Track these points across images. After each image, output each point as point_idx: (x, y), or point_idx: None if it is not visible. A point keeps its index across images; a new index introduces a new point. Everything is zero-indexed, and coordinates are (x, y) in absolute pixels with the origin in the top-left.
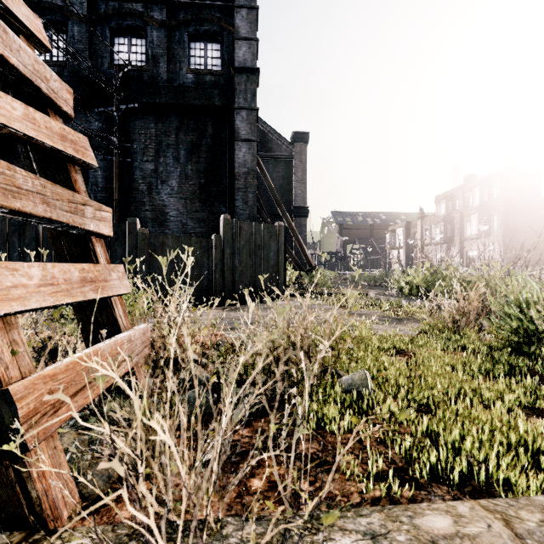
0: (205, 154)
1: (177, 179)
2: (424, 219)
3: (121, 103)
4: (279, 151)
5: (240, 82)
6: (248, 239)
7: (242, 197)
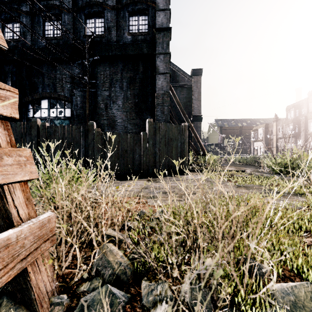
0: (138, 84)
1: (121, 100)
2: (278, 122)
3: (90, 57)
4: (183, 82)
5: (159, 37)
6: (164, 134)
7: (160, 109)
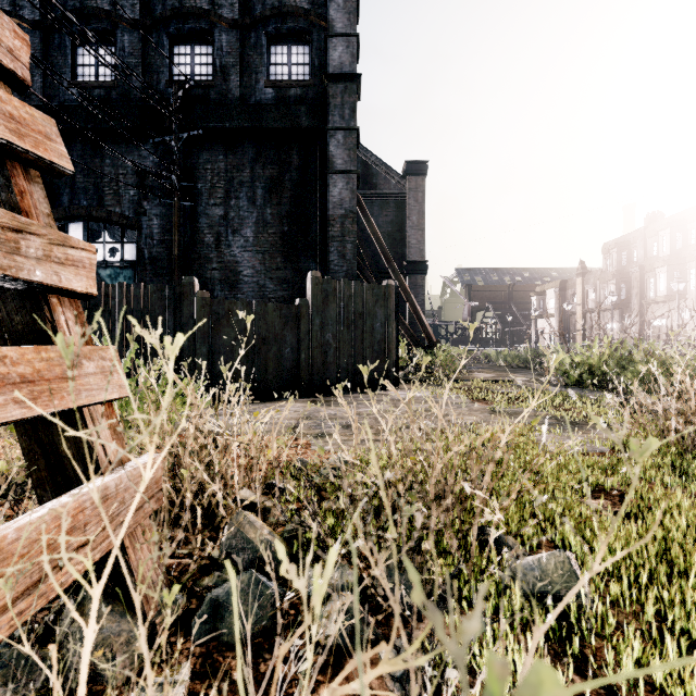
0: (288, 193)
1: (252, 227)
2: (586, 276)
3: (182, 130)
4: (387, 188)
5: (334, 94)
6: (345, 304)
7: (338, 249)
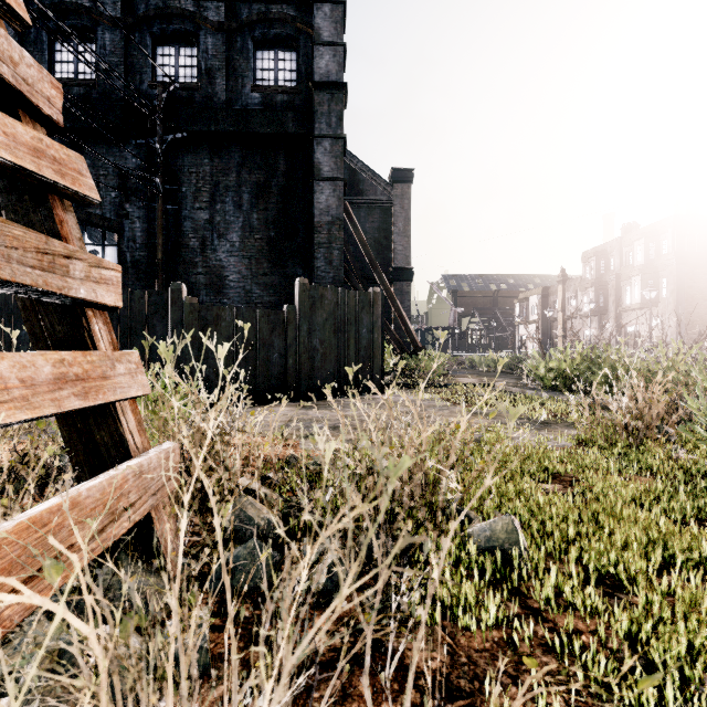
0: (275, 198)
1: (238, 232)
2: (567, 284)
3: (166, 132)
4: (373, 195)
5: (321, 102)
6: (332, 311)
7: (325, 255)
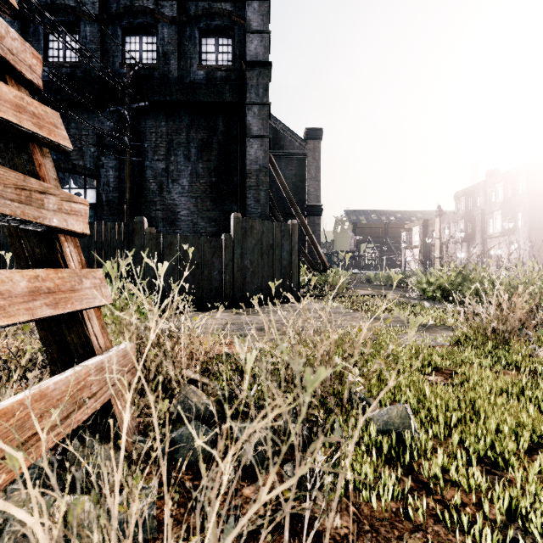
0: (216, 151)
1: (188, 178)
2: (442, 217)
3: (133, 102)
4: (291, 149)
5: (251, 77)
6: (260, 238)
7: (254, 195)
